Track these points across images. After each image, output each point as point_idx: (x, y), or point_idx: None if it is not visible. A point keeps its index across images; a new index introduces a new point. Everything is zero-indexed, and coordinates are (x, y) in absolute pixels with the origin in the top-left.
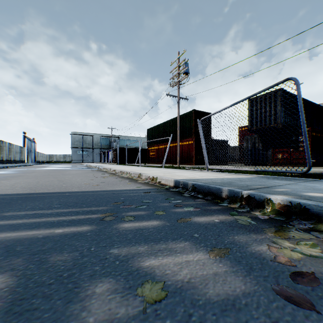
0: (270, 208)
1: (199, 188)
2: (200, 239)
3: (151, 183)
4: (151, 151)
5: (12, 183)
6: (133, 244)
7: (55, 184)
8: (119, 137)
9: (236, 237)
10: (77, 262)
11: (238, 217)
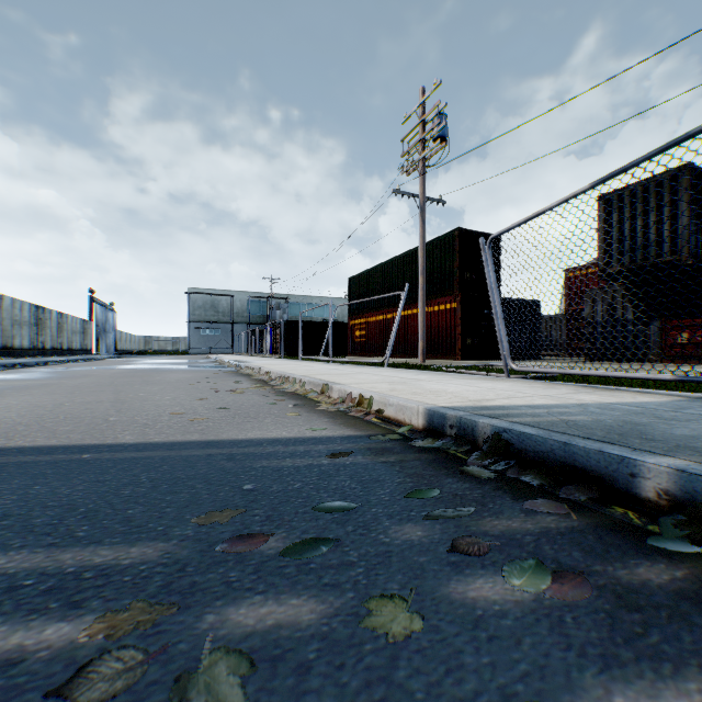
0: None
1: (523, 446)
2: None
3: (354, 416)
4: (358, 328)
5: None
6: None
7: (93, 413)
8: (289, 297)
9: None
10: None
11: None
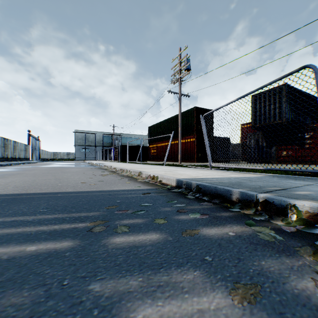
0: (295, 217)
1: (205, 189)
2: (215, 266)
3: (151, 183)
4: (152, 149)
5: (7, 182)
6: (123, 273)
7: (50, 183)
8: (121, 134)
9: (264, 263)
10: (36, 310)
11: (257, 229)
